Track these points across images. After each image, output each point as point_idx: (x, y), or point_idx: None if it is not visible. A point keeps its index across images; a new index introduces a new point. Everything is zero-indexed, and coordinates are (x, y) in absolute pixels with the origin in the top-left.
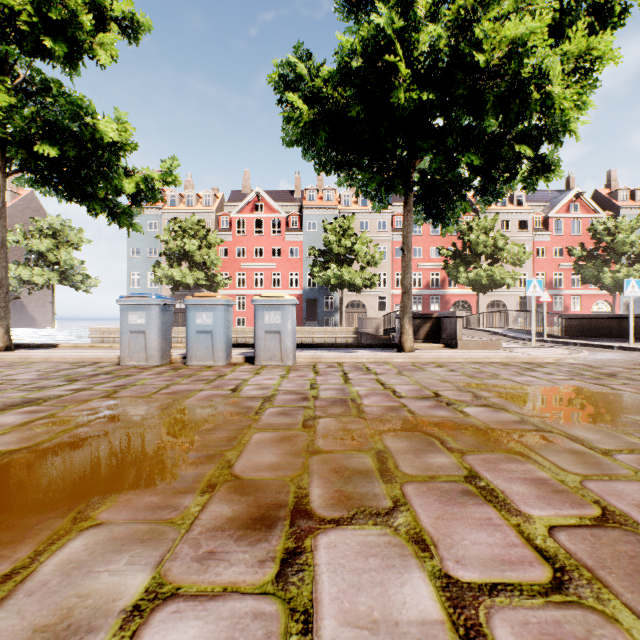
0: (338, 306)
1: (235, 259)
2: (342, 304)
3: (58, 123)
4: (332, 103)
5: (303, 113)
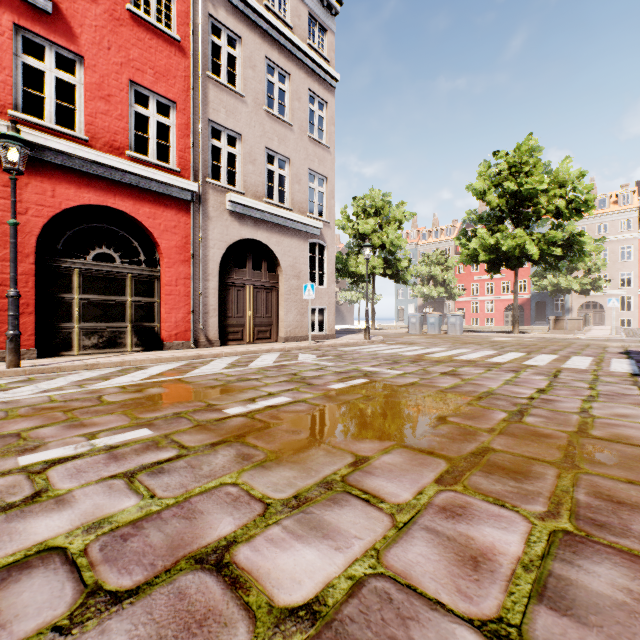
0: (569, 307)
1: (469, 273)
2: (564, 306)
3: (391, 263)
4: (469, 254)
5: (461, 256)
